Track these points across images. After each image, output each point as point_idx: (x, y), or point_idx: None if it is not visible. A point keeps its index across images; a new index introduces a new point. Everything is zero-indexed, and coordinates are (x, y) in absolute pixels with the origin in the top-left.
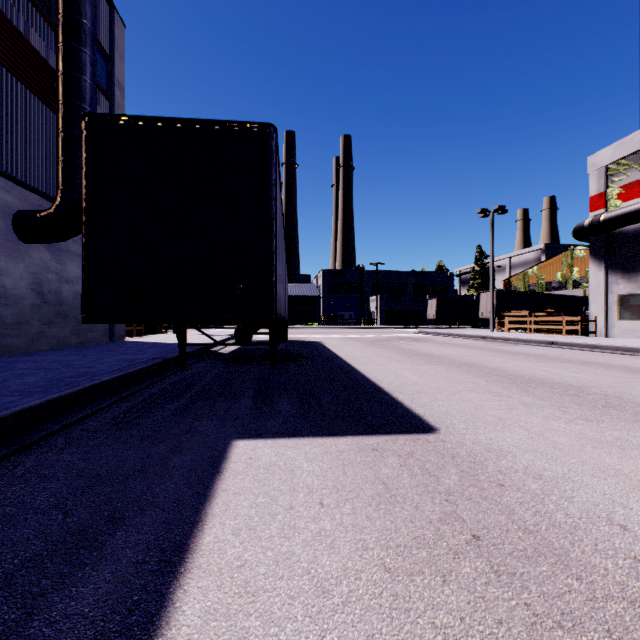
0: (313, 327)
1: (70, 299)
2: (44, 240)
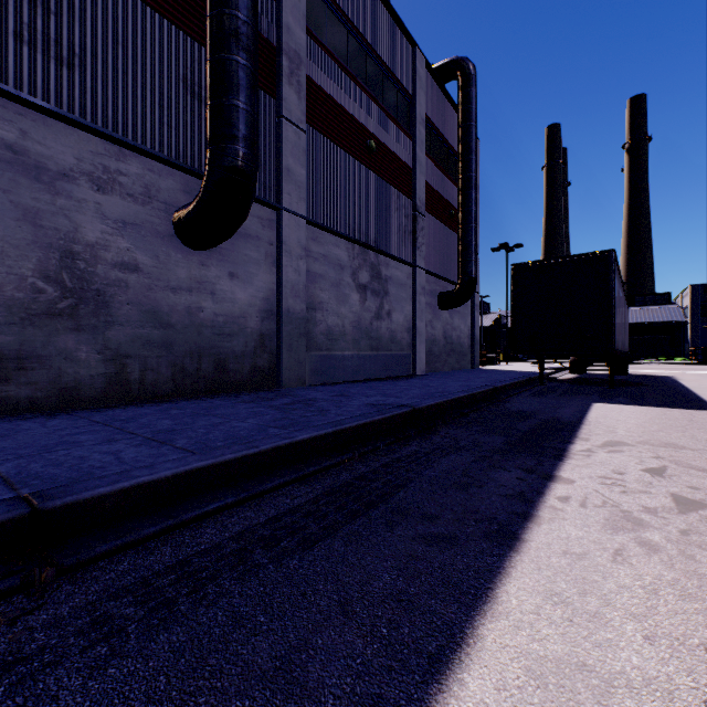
0: (671, 362)
1: (455, 340)
2: (451, 308)
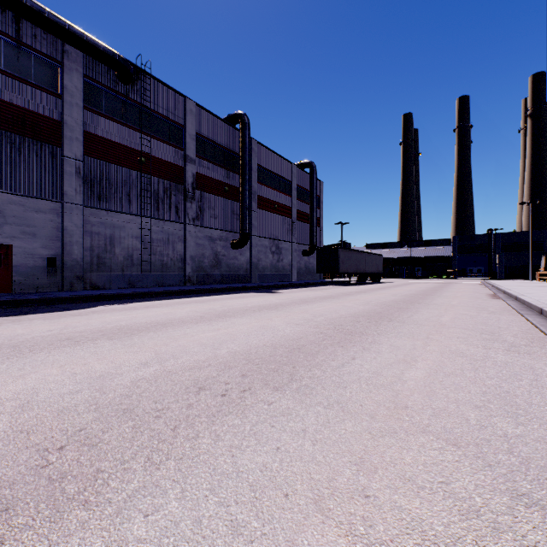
0: (432, 278)
1: (311, 268)
2: (307, 256)
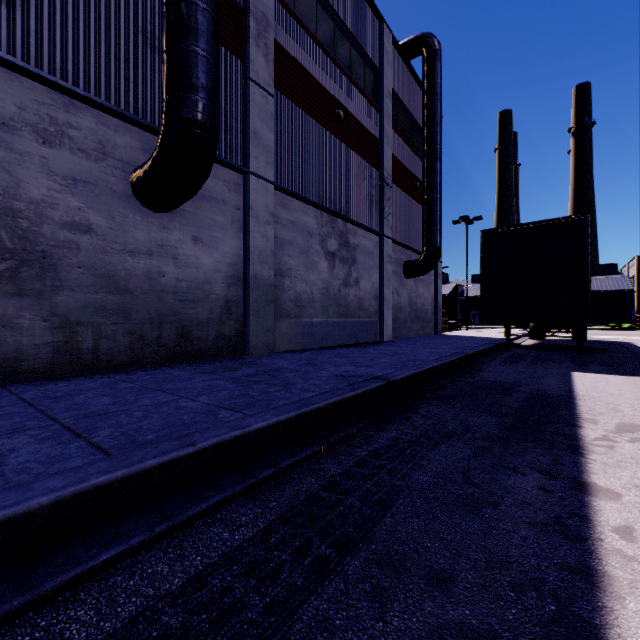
0: (620, 328)
1: (419, 307)
2: (416, 276)
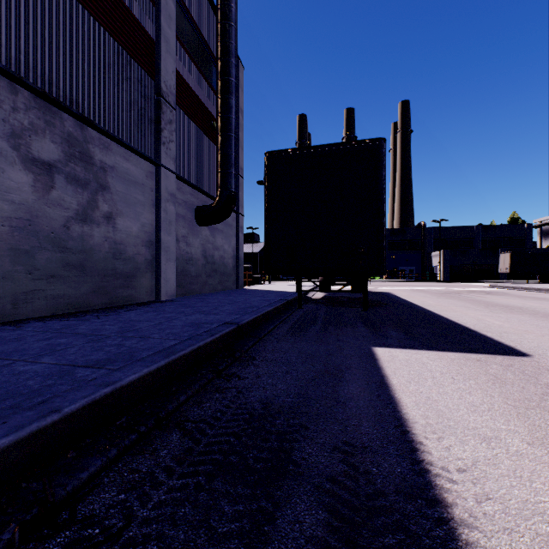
0: (375, 280)
1: (218, 260)
2: (210, 223)
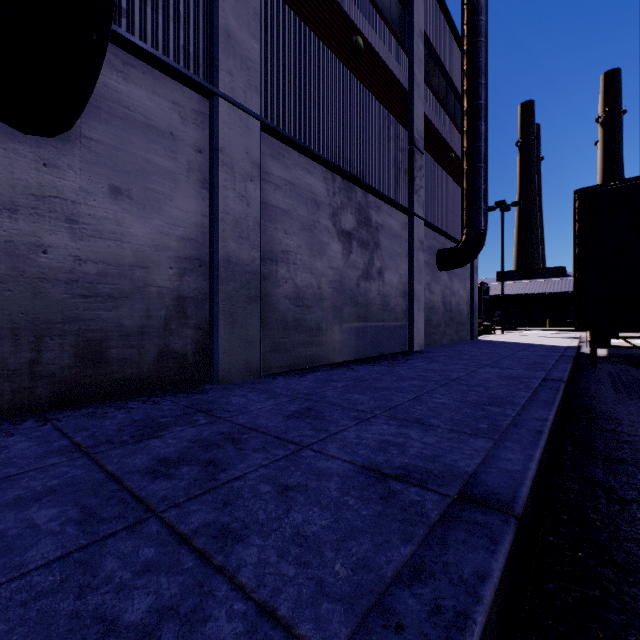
0: None
1: (454, 307)
2: (452, 268)
